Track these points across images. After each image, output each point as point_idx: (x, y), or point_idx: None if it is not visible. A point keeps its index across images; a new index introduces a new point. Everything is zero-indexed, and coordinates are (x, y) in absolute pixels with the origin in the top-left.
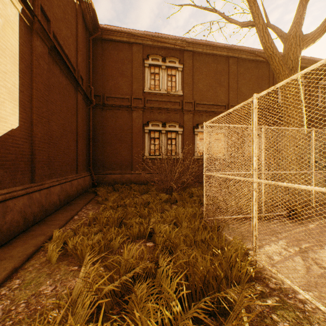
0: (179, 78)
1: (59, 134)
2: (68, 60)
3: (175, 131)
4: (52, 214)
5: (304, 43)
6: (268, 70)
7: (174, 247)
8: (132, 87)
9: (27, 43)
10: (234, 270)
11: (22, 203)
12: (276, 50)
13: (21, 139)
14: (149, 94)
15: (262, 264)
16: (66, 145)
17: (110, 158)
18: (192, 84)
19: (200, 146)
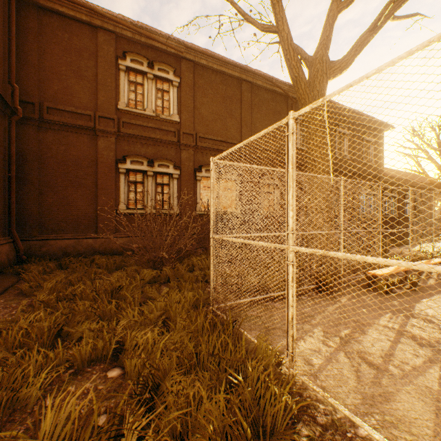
0: (174, 97)
1: None
2: None
3: (169, 174)
4: None
5: (331, 72)
6: (286, 105)
7: (161, 376)
8: (97, 99)
9: None
10: (268, 413)
11: None
12: (303, 72)
13: None
14: (127, 113)
15: (303, 381)
16: None
17: (55, 212)
18: (193, 108)
19: (204, 197)
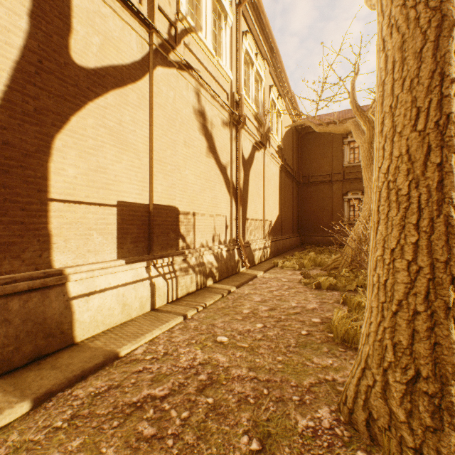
0: None
1: (286, 212)
2: (289, 167)
3: None
4: (287, 251)
5: None
6: None
7: None
8: (332, 165)
9: (280, 177)
10: None
11: (281, 242)
12: None
13: (279, 218)
14: (348, 167)
15: None
16: (289, 217)
17: (313, 223)
18: None
19: None
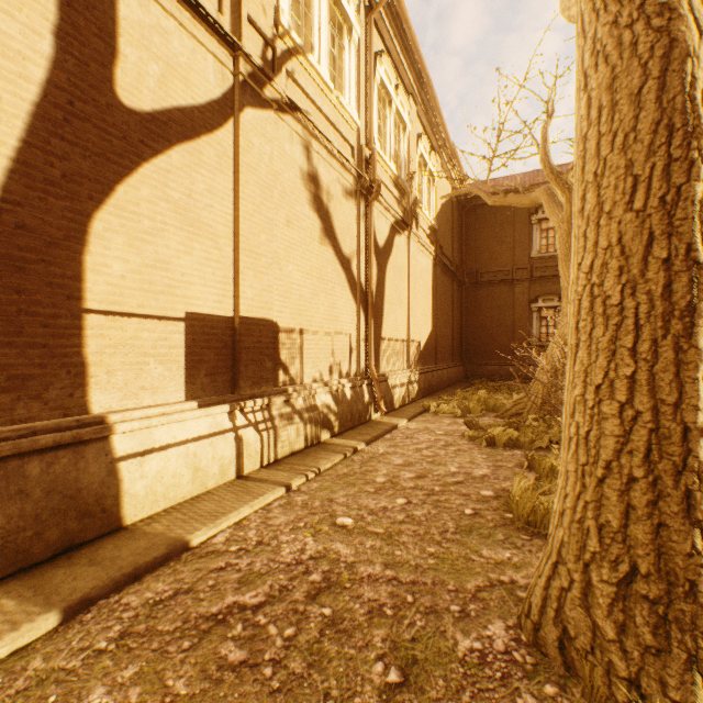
0: None
1: (443, 328)
2: (447, 259)
3: None
4: (444, 388)
5: None
6: None
7: None
8: (514, 255)
9: (433, 275)
10: None
11: (435, 375)
12: None
13: (431, 337)
14: (538, 259)
15: None
16: (447, 336)
17: (484, 345)
18: None
19: None
